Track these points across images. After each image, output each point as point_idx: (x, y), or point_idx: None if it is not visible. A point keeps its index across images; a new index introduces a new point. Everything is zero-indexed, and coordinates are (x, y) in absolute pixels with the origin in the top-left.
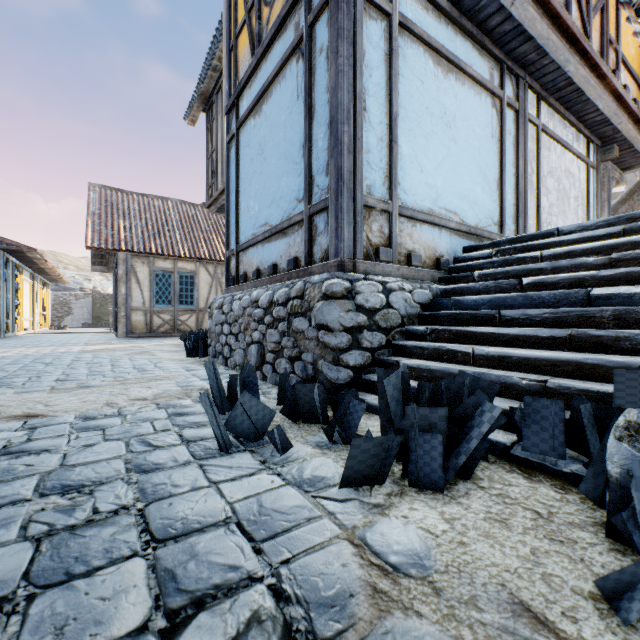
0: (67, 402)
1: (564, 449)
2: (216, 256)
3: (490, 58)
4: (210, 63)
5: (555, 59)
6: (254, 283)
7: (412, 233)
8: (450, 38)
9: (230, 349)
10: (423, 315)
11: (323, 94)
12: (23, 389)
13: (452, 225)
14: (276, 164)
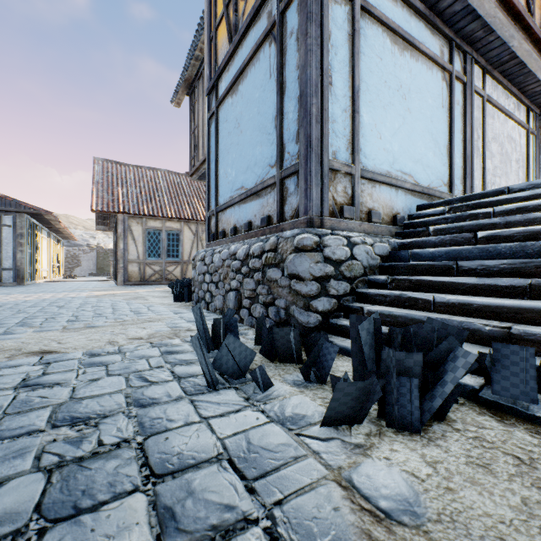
0: (76, 340)
1: (536, 394)
2: (197, 217)
3: (441, 36)
4: (193, 53)
5: (500, 35)
6: (231, 239)
7: (372, 193)
8: (405, 19)
9: (211, 295)
10: (383, 266)
11: (293, 72)
12: (40, 328)
13: (407, 186)
14: (251, 135)
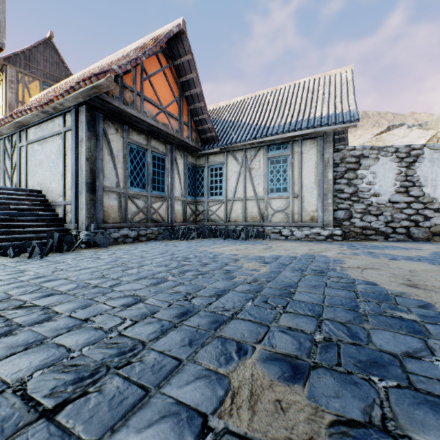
0: None
1: None
2: None
3: None
4: None
5: None
6: None
7: None
8: None
9: None
10: None
11: None
12: None
13: None
14: None
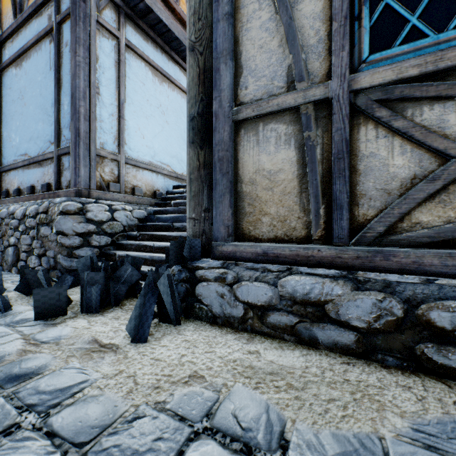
0: None
1: None
2: None
3: None
4: None
5: None
6: (15, 199)
7: (136, 175)
8: (164, 61)
9: None
10: (139, 225)
11: (68, 75)
12: None
13: (165, 172)
14: (34, 111)
